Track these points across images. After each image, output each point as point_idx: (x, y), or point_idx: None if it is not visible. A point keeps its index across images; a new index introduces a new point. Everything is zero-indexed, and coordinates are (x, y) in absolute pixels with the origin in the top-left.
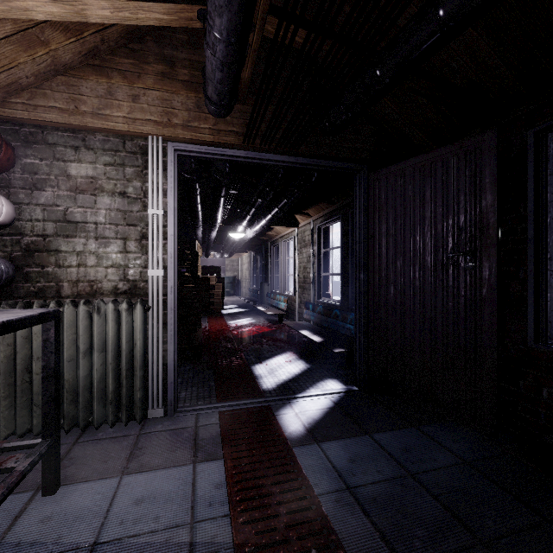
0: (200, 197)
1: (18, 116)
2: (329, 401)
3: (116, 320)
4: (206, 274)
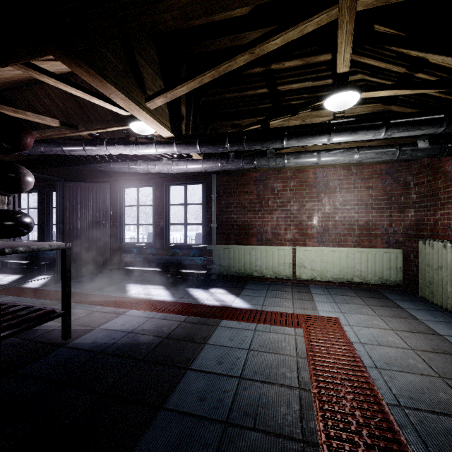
0: None
1: None
2: (46, 279)
3: None
4: None
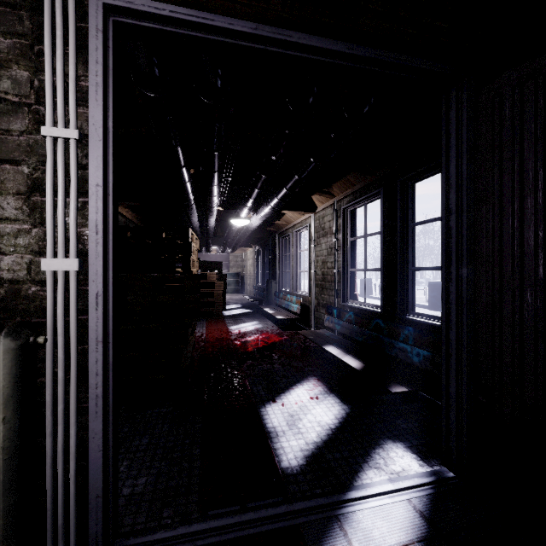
0: (183, 154)
1: None
2: (413, 512)
3: None
4: (205, 270)
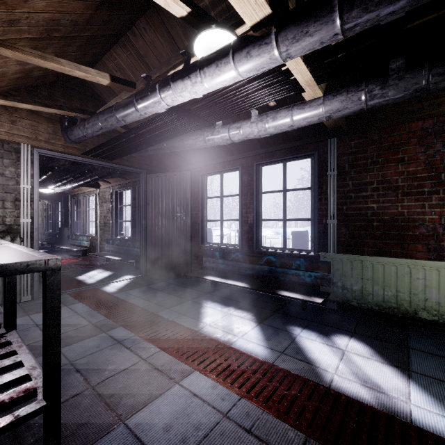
0: None
1: None
2: (128, 281)
3: None
4: None
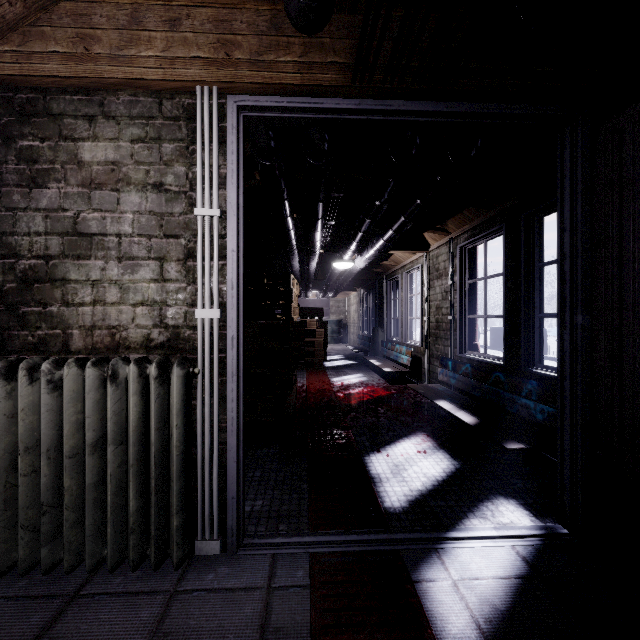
0: (289, 205)
1: (6, 72)
2: (515, 556)
3: (142, 393)
4: (305, 317)
